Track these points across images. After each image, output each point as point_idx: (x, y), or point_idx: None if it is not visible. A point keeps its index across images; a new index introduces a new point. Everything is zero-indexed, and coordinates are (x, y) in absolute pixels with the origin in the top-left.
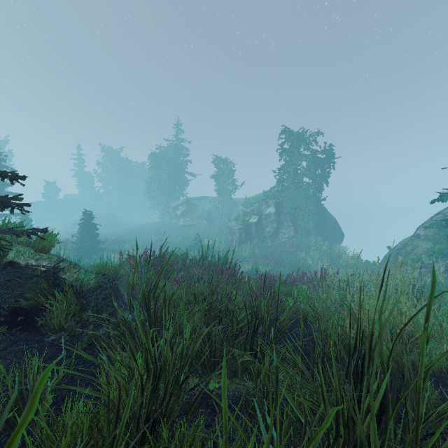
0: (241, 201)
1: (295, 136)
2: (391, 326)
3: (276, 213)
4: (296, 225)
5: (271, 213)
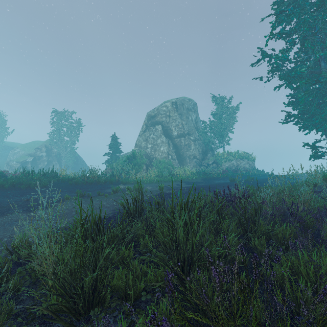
0: (15, 145)
1: (59, 113)
2: (63, 175)
3: (47, 156)
4: (60, 163)
5: (43, 156)
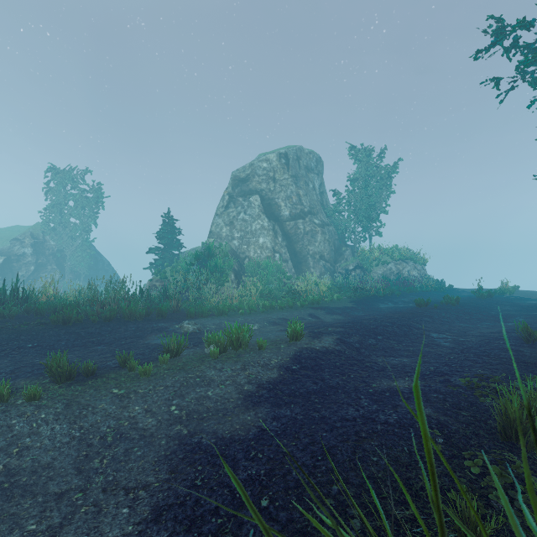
0: None
1: (60, 172)
2: (47, 296)
3: (34, 255)
4: (63, 268)
5: (26, 255)
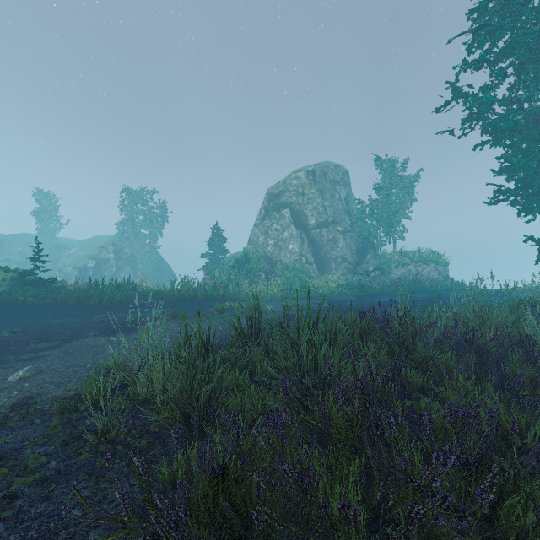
0: (69, 242)
1: (133, 193)
2: (142, 288)
3: (115, 259)
4: (135, 269)
5: (110, 259)
